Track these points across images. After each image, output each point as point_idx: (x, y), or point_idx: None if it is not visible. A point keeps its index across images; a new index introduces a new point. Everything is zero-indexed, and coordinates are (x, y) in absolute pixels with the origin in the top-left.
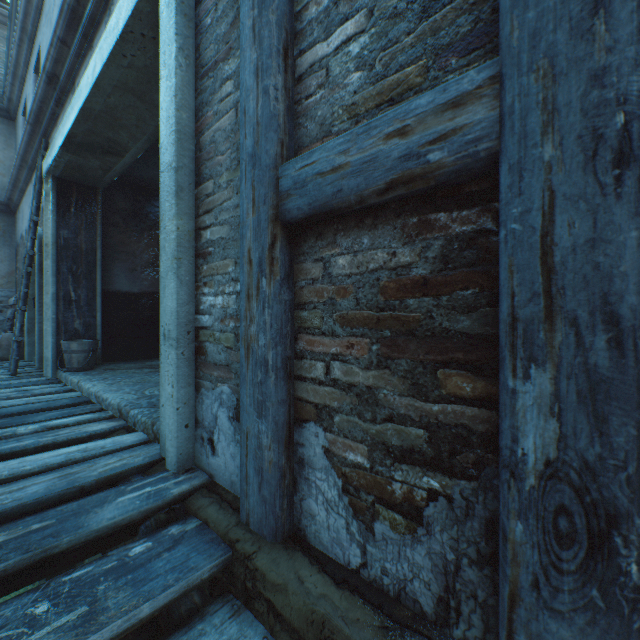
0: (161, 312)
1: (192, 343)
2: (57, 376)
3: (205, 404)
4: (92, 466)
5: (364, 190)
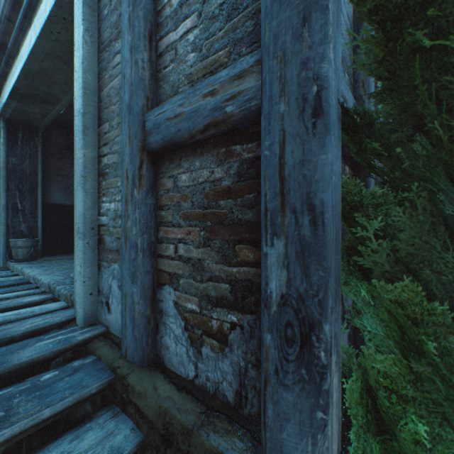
0: (75, 215)
1: (95, 236)
2: (7, 265)
3: (104, 278)
4: (22, 324)
5: (192, 130)
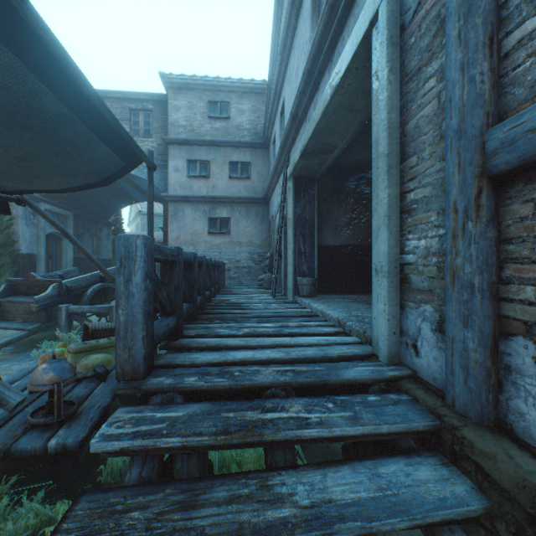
0: (372, 254)
1: (397, 275)
2: (294, 299)
3: (408, 319)
4: (333, 348)
5: None
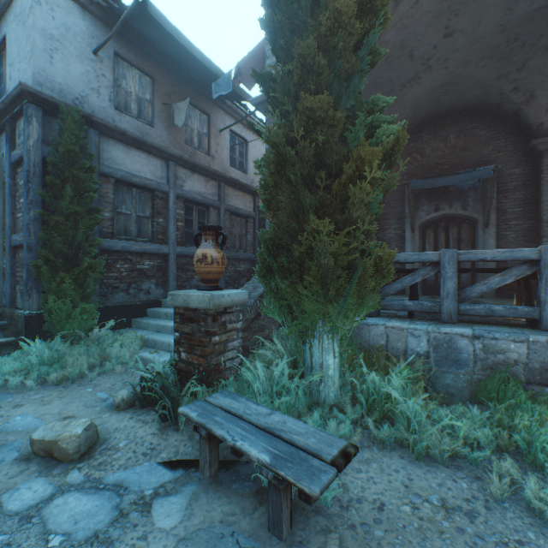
0: None
1: (3, 272)
2: None
3: (5, 287)
4: None
5: (19, 244)
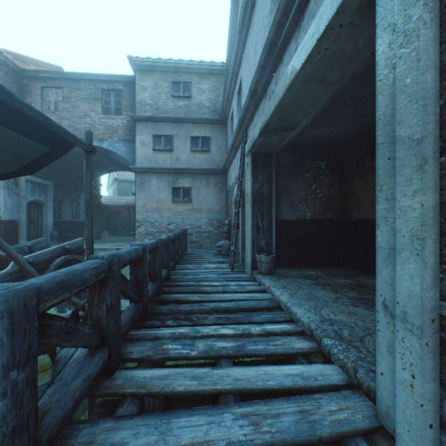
0: (377, 280)
1: (435, 332)
2: (252, 275)
3: None
4: (318, 408)
5: None
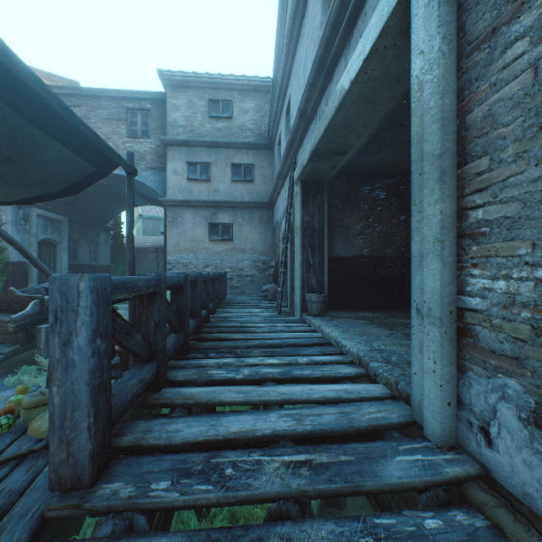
0: (412, 288)
1: (453, 323)
2: (302, 317)
3: (473, 389)
4: (358, 410)
5: None
